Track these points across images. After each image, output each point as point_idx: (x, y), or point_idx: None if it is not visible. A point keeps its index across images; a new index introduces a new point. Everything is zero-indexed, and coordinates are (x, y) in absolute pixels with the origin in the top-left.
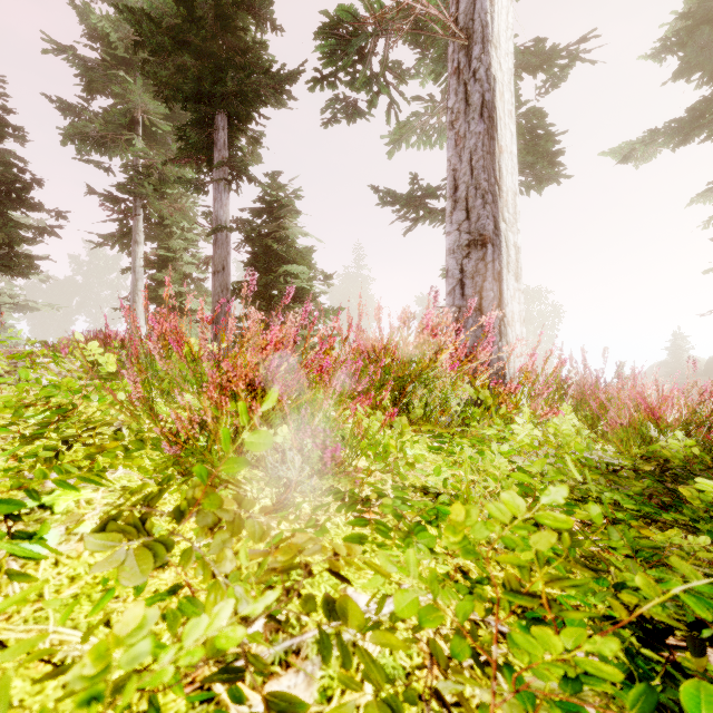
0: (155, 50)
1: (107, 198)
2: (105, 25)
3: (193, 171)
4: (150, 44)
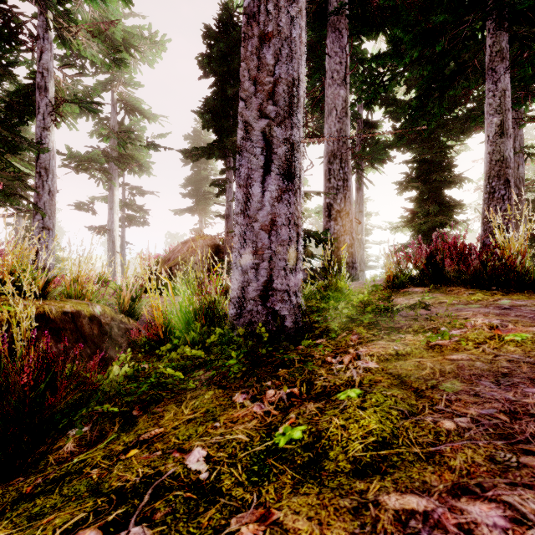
0: None
1: None
2: None
3: None
4: None
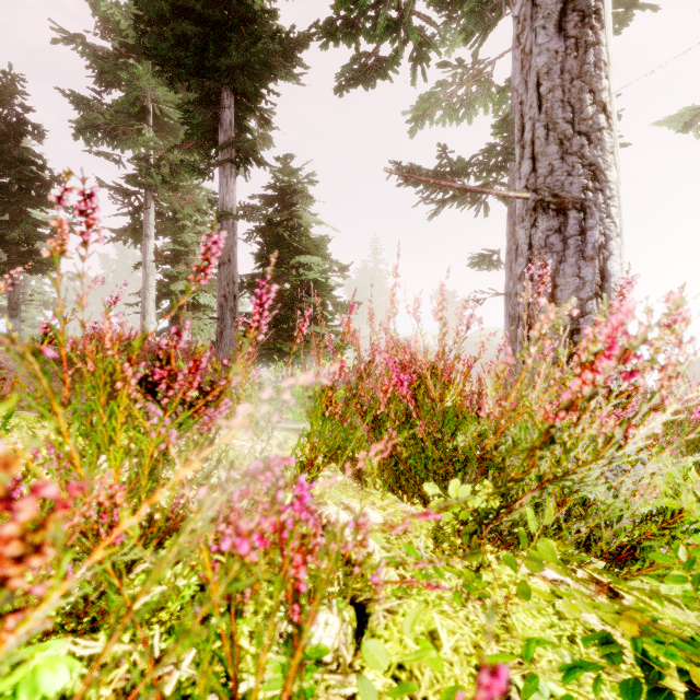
0: (153, 19)
1: (118, 191)
2: (115, 12)
3: (201, 157)
4: (147, 11)
